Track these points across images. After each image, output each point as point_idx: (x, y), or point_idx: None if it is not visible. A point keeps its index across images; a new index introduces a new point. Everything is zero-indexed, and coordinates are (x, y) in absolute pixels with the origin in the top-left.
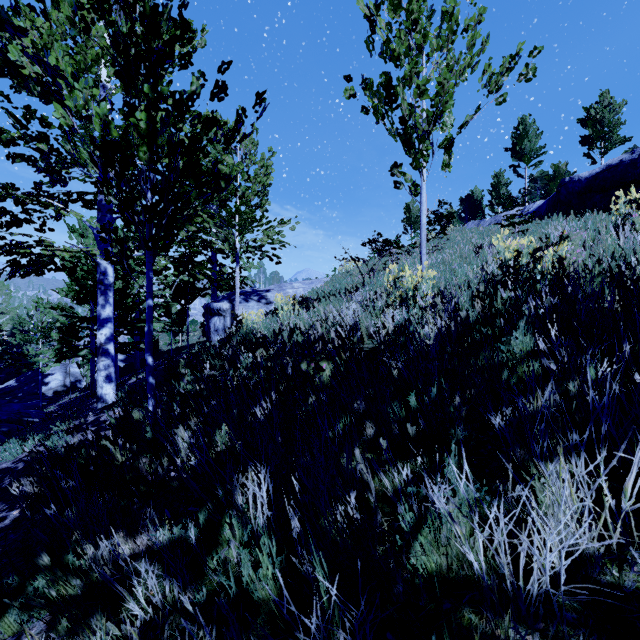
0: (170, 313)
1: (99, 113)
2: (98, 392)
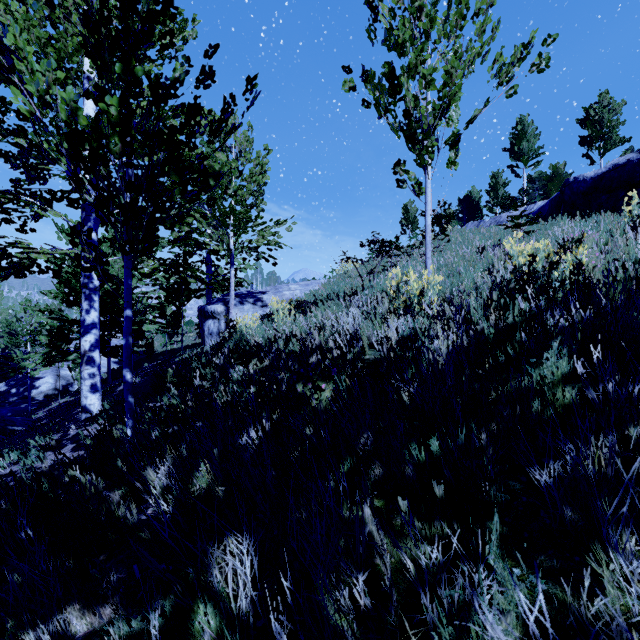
0: (165, 314)
1: (65, 98)
2: (82, 402)
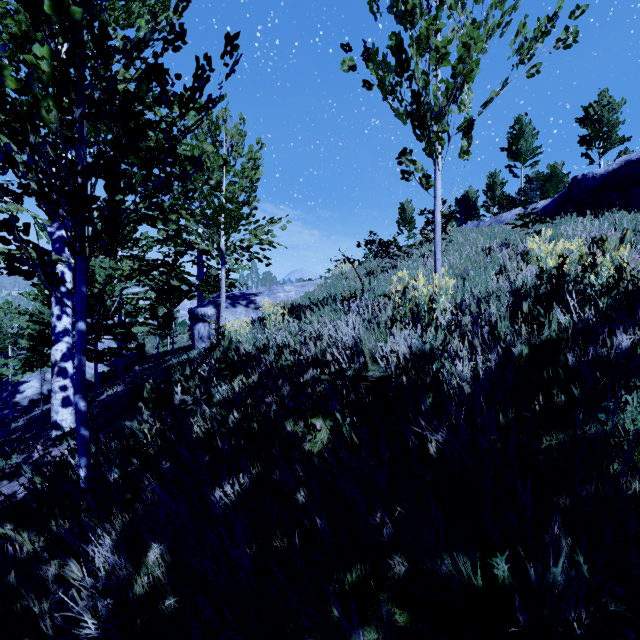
0: (156, 316)
1: None
2: (53, 418)
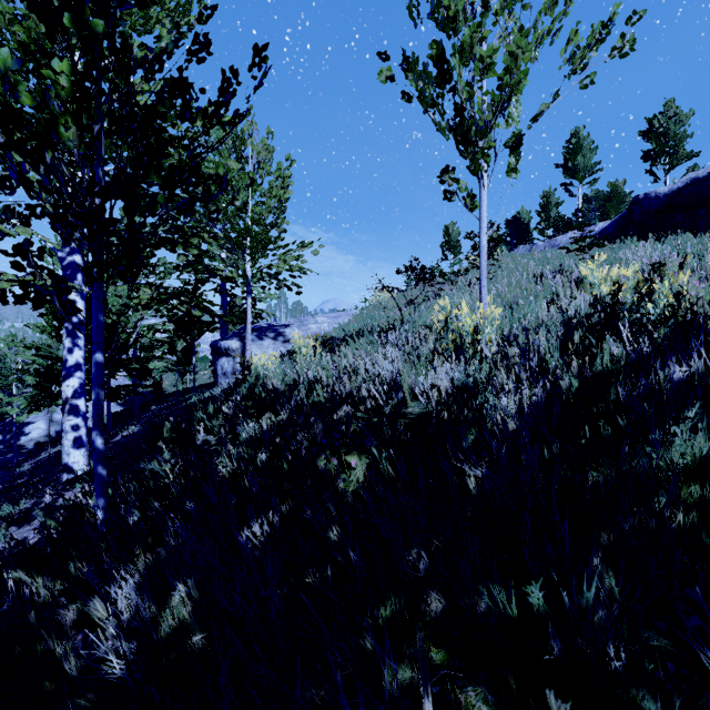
0: (175, 350)
1: None
2: (63, 460)
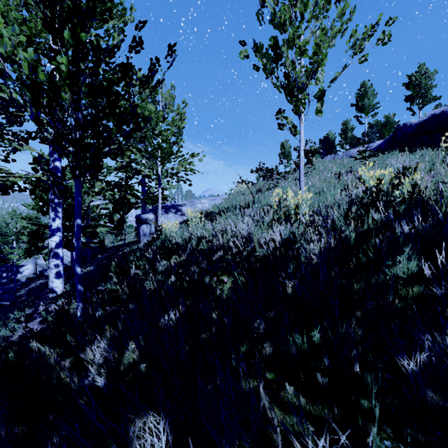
0: (112, 220)
1: (27, 58)
2: (50, 285)
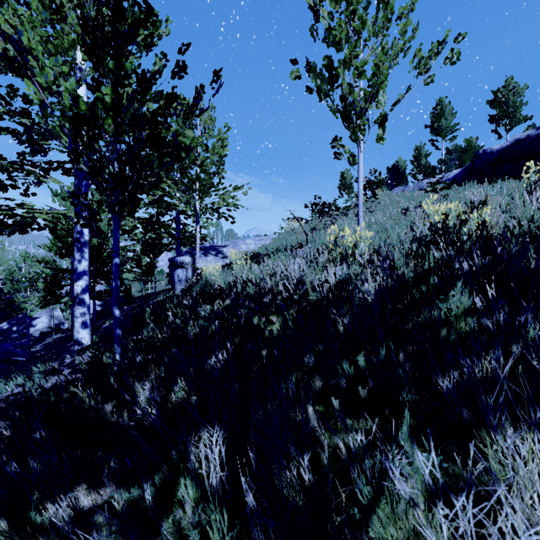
0: (141, 265)
1: (68, 88)
2: (75, 336)
